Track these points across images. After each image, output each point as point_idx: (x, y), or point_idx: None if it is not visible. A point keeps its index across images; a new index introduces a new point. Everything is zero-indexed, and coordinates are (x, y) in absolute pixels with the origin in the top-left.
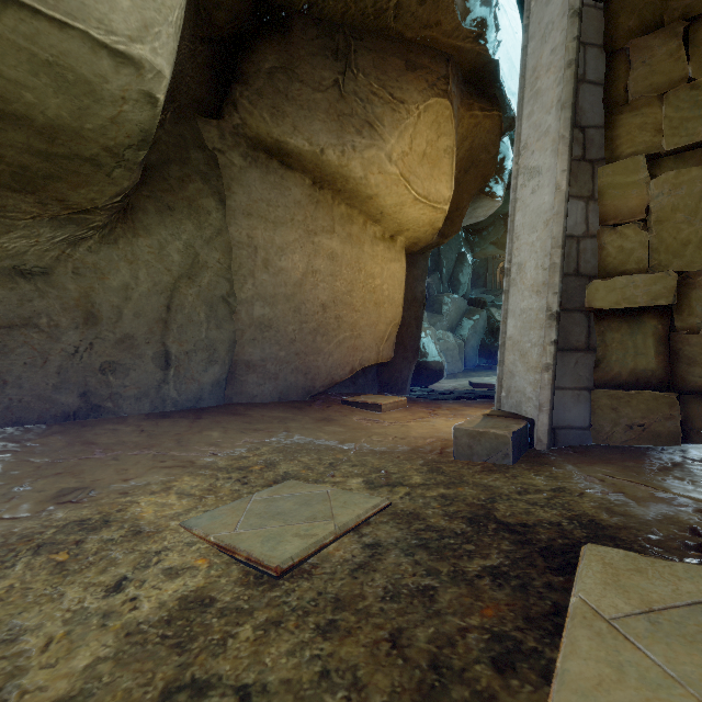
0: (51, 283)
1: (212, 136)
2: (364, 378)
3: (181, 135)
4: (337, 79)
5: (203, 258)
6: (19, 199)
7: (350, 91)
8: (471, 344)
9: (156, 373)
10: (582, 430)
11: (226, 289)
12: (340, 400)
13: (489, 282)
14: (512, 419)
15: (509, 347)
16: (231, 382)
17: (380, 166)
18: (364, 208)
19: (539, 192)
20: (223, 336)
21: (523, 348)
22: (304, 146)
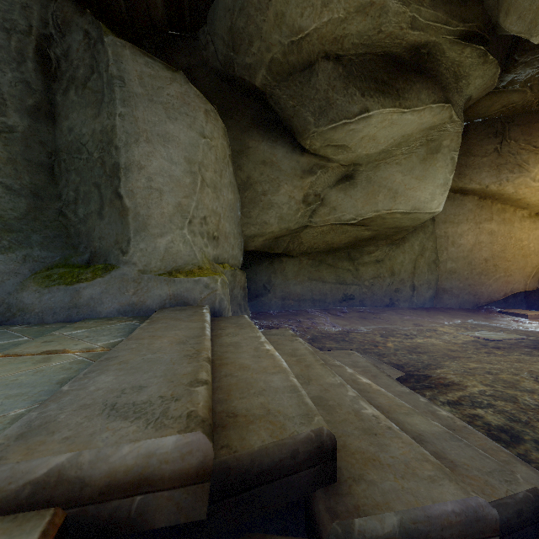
0: (383, 263)
1: None
2: (514, 299)
3: None
4: (496, 147)
5: (426, 246)
6: (382, 241)
7: (505, 151)
8: None
9: (410, 292)
10: None
11: (434, 257)
12: (496, 311)
13: None
14: None
15: None
16: (436, 297)
17: (526, 184)
18: (514, 204)
19: None
20: (433, 277)
21: None
22: (476, 187)
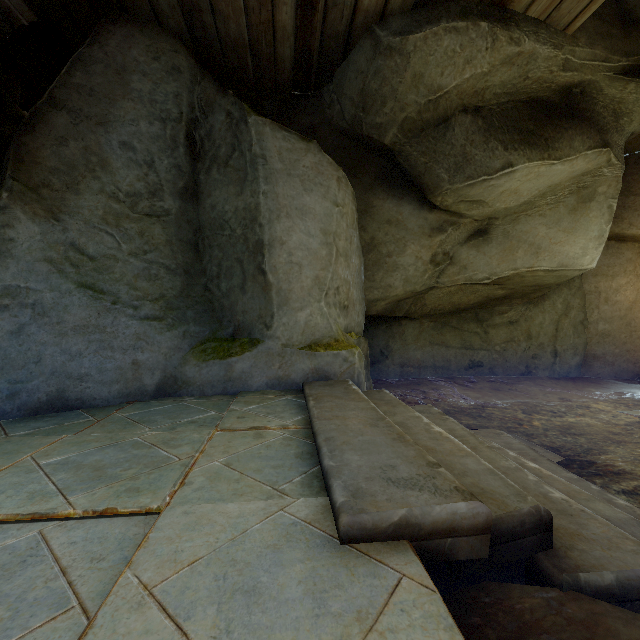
0: (517, 325)
1: None
2: None
3: None
4: None
5: (571, 304)
6: (517, 300)
7: None
8: None
9: (551, 359)
10: None
11: (582, 317)
12: None
13: None
14: None
15: None
16: (584, 365)
17: None
18: None
19: None
20: (580, 341)
21: None
22: (637, 232)
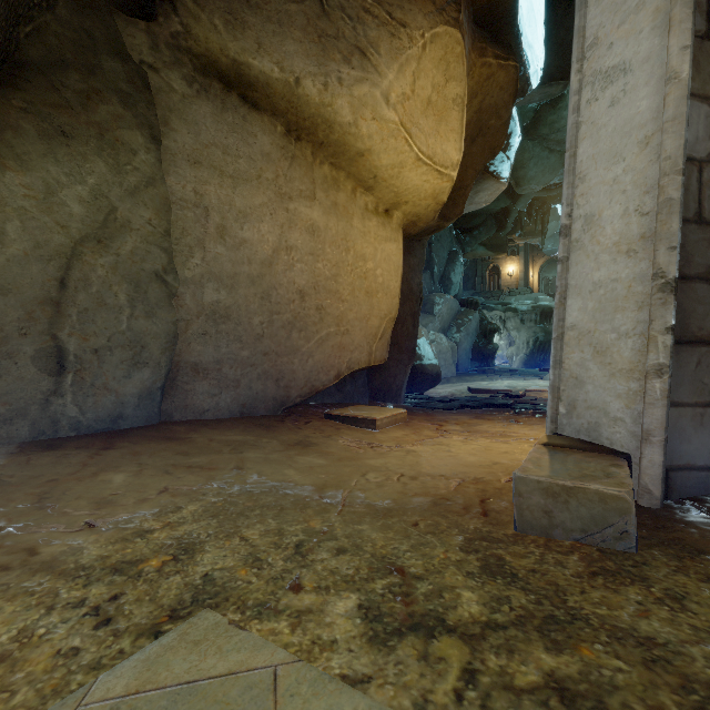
0: None
1: (138, 43)
2: (353, 385)
3: (86, 30)
4: None
5: (123, 215)
6: None
7: (335, 5)
8: (463, 347)
9: (40, 381)
10: (708, 471)
11: (161, 262)
12: (323, 413)
13: (478, 284)
14: (598, 455)
15: (571, 340)
16: (171, 392)
17: (374, 109)
18: (353, 170)
19: (626, 99)
20: (156, 327)
21: (601, 340)
22: (272, 71)
